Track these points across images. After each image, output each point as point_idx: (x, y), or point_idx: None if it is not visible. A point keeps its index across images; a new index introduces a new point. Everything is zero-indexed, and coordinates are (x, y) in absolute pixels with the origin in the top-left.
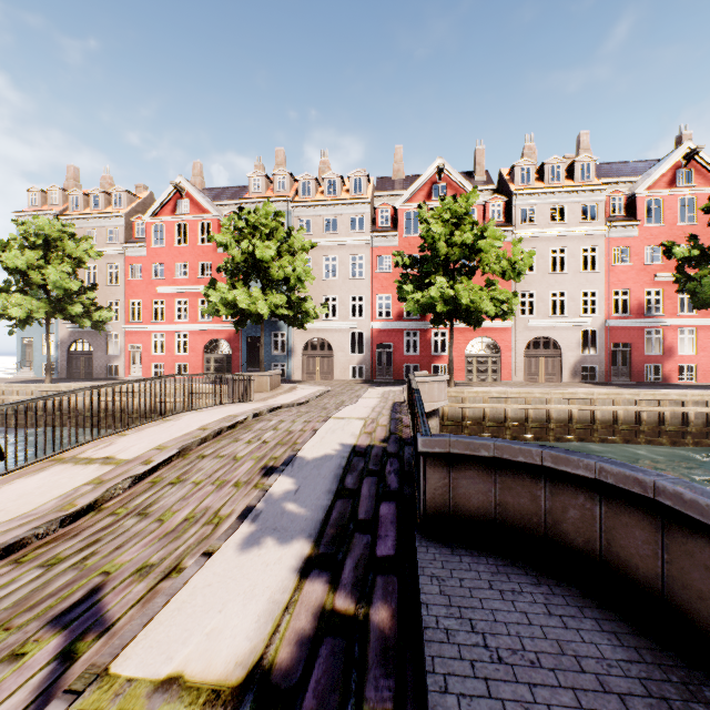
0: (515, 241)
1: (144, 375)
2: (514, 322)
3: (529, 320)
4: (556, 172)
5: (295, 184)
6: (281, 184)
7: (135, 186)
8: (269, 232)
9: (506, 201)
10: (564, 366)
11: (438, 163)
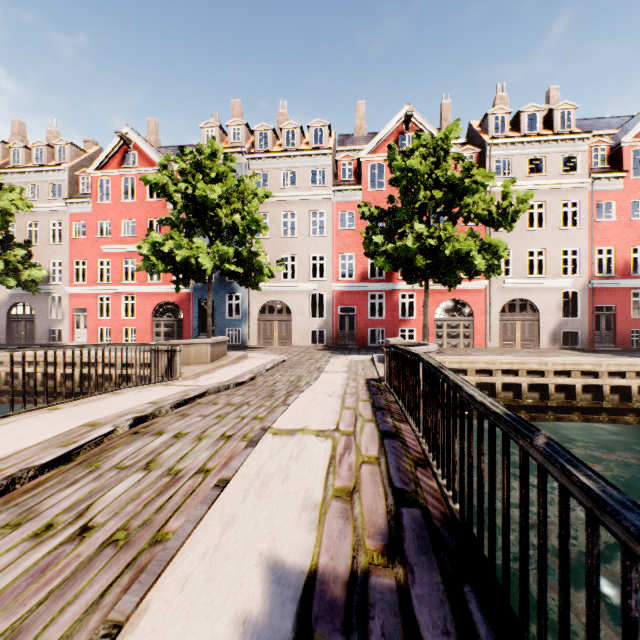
0: (506, 182)
1: (89, 340)
2: (488, 283)
3: (505, 280)
4: (533, 121)
5: (252, 137)
6: (236, 135)
7: (84, 141)
8: (216, 177)
9: (478, 153)
10: (542, 331)
11: (406, 109)
